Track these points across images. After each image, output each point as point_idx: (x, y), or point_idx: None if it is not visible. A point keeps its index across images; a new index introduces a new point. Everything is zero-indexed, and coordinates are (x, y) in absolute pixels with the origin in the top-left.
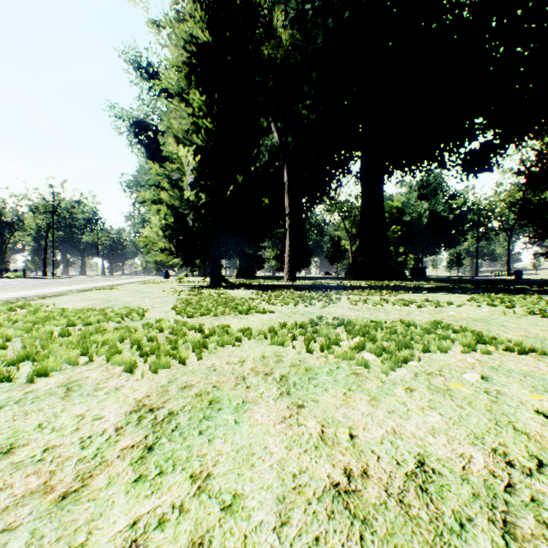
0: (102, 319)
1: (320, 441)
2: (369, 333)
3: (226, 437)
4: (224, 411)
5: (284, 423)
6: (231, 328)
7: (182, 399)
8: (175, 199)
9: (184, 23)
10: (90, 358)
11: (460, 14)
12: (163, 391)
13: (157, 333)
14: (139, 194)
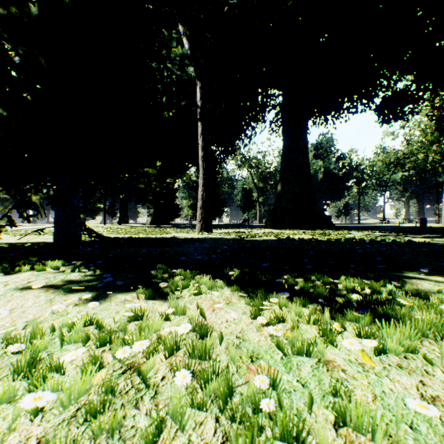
0: None
1: None
2: None
3: None
4: None
5: None
6: None
7: None
8: None
9: None
10: None
11: None
12: None
13: None
14: None
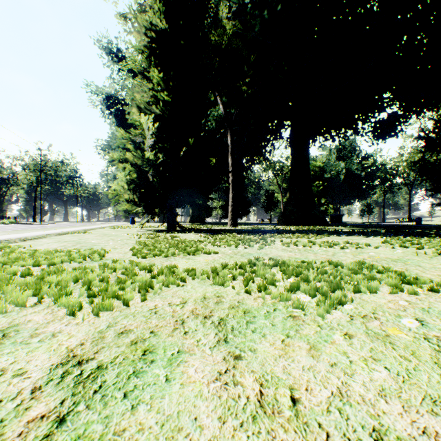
0: (65, 260)
1: (258, 408)
2: (302, 273)
3: (152, 403)
4: (157, 364)
5: (219, 381)
6: (178, 268)
7: (116, 348)
8: (137, 159)
9: (145, 14)
10: (39, 299)
11: (371, 8)
12: (99, 338)
13: (111, 273)
14: (108, 155)
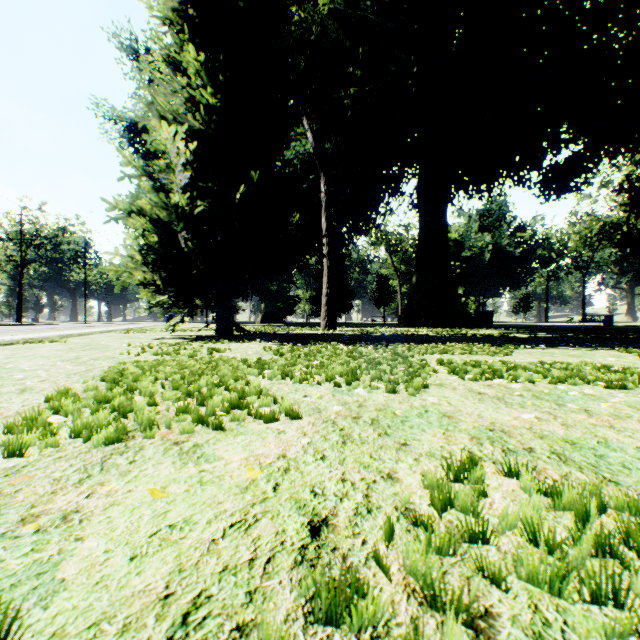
0: None
1: None
2: None
3: None
4: None
5: None
6: None
7: None
8: (160, 209)
9: None
10: None
11: None
12: None
13: None
14: (108, 202)
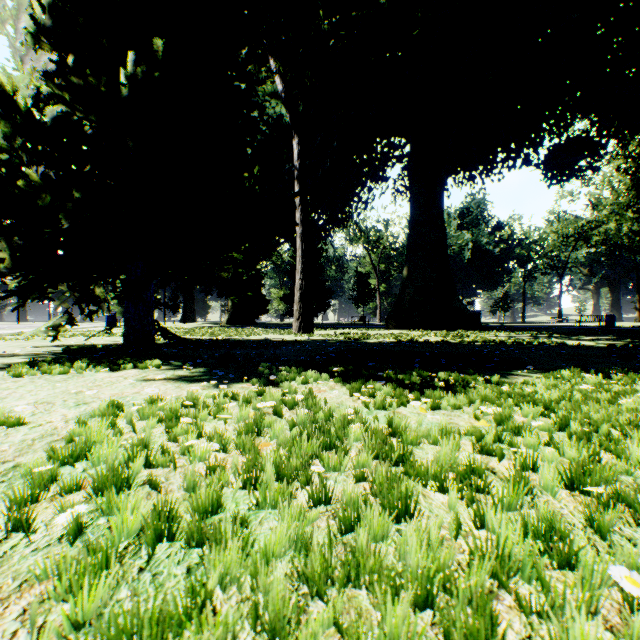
0: None
1: None
2: None
3: None
4: None
5: None
6: None
7: None
8: None
9: None
10: None
11: None
12: None
13: None
14: None
